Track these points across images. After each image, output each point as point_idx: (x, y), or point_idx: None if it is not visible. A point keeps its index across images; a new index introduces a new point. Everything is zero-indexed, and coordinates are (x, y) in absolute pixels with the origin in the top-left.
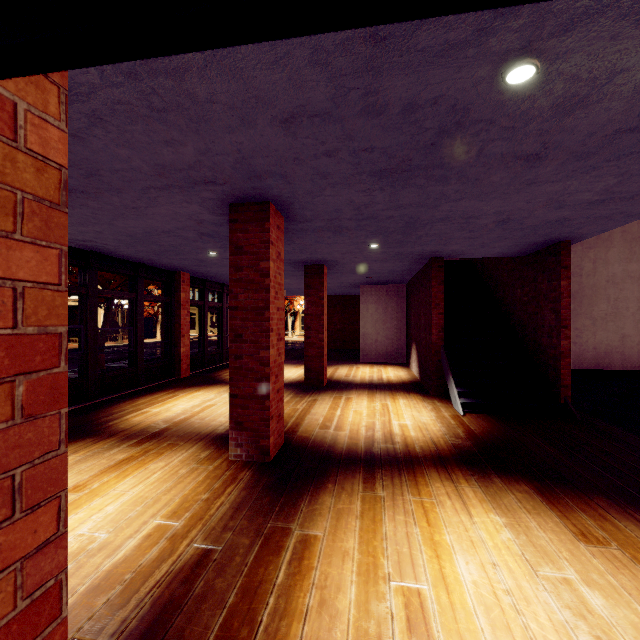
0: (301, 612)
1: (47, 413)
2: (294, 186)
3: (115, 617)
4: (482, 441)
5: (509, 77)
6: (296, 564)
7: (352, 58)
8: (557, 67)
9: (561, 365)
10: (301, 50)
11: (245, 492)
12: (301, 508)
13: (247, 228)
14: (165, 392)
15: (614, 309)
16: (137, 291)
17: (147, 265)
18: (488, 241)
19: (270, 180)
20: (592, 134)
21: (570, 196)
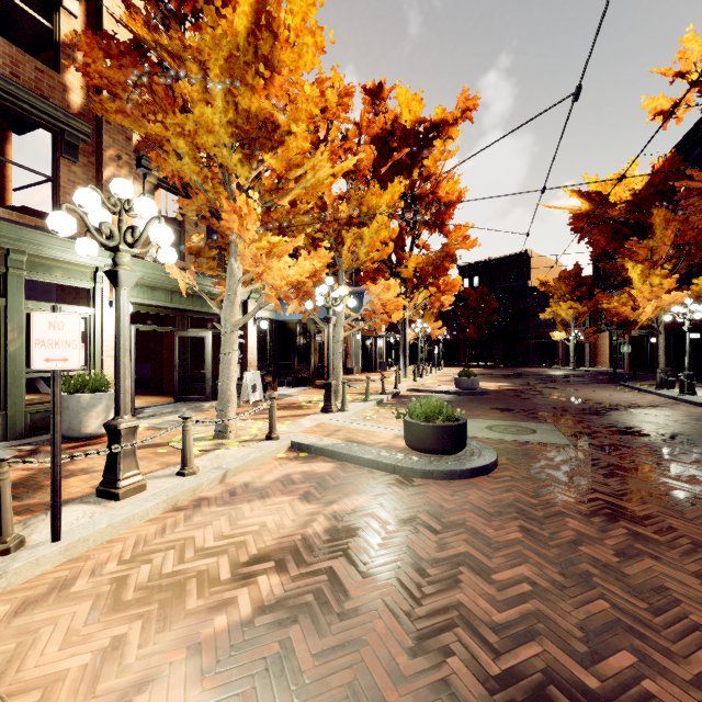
0: None
1: None
2: None
3: None
4: None
5: None
6: None
7: None
8: None
9: None
10: None
11: None
12: None
13: None
14: None
15: None
16: None
17: None
18: None
19: None
20: None
21: None
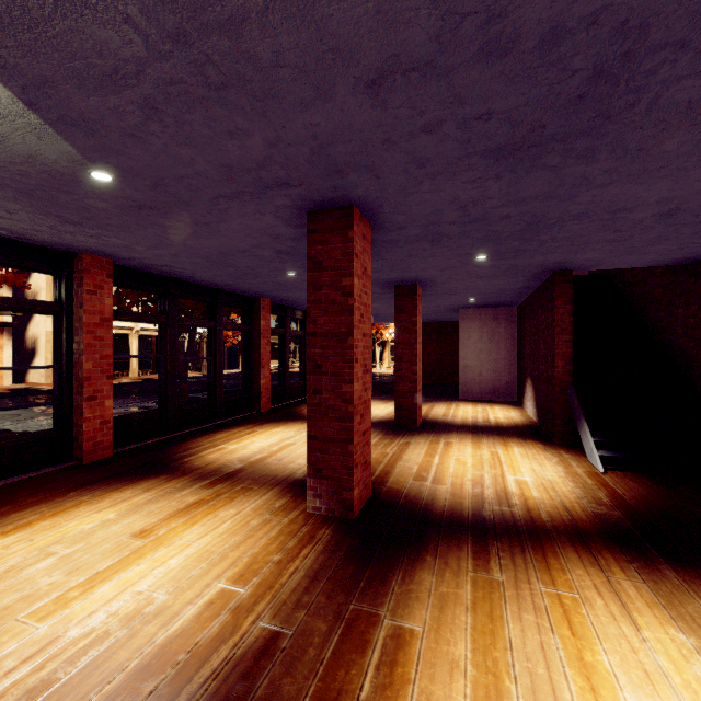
0: None
1: None
2: (383, 181)
3: None
4: (637, 511)
5: None
6: (386, 671)
7: None
8: None
9: None
10: None
11: (323, 557)
12: (392, 587)
13: (327, 239)
14: (243, 427)
15: None
16: (216, 319)
17: (226, 291)
18: (640, 244)
19: (354, 175)
20: None
21: None
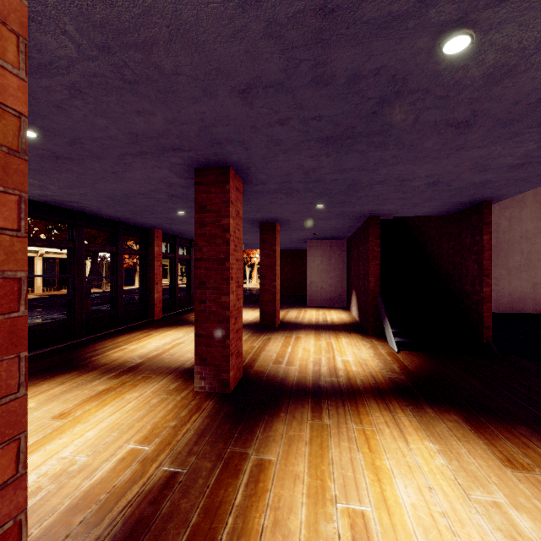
0: (257, 532)
1: (5, 357)
2: (251, 152)
3: (90, 535)
4: (415, 375)
5: (446, 47)
6: (252, 486)
7: (303, 30)
8: (490, 38)
9: (483, 309)
10: (257, 23)
11: (208, 420)
12: (257, 435)
13: (210, 189)
14: (141, 331)
15: (527, 261)
16: (117, 245)
17: (126, 223)
18: (419, 201)
19: (230, 147)
20: (517, 102)
21: (494, 160)
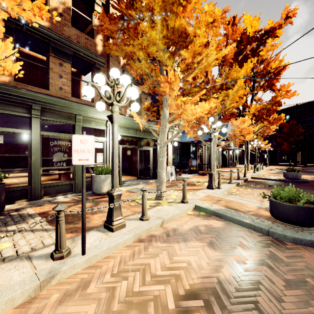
0: None
1: None
2: None
3: None
4: None
5: None
6: None
7: None
8: None
9: None
10: None
11: None
12: None
13: None
14: None
15: None
16: None
17: None
18: None
19: None
20: None
21: None
